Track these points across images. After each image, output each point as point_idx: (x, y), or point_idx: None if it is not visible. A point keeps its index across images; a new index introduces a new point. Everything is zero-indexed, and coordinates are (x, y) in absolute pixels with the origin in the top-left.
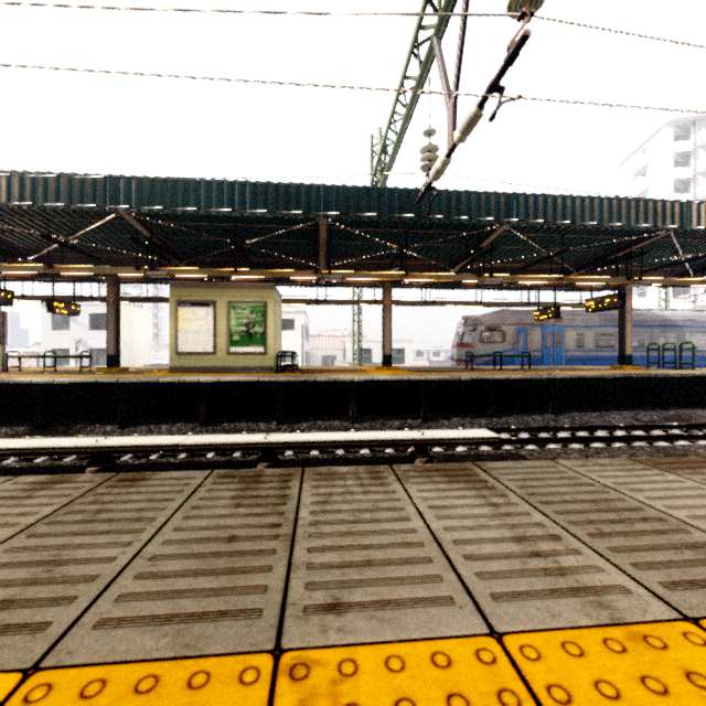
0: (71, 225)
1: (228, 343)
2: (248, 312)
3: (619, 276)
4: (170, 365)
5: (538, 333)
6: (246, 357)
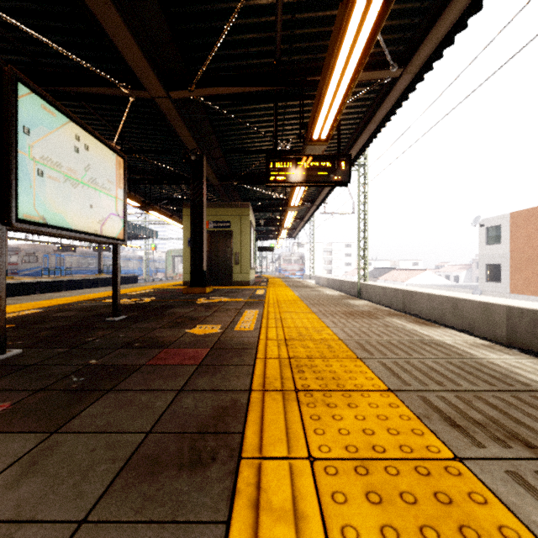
0: None
1: None
2: None
3: None
4: None
5: (54, 258)
6: None
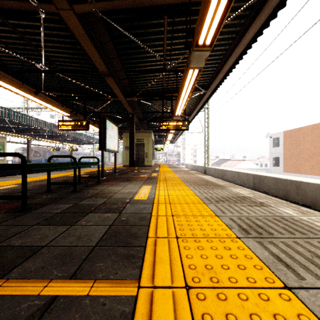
0: None
1: None
2: None
3: (71, 143)
4: None
5: (48, 154)
6: None
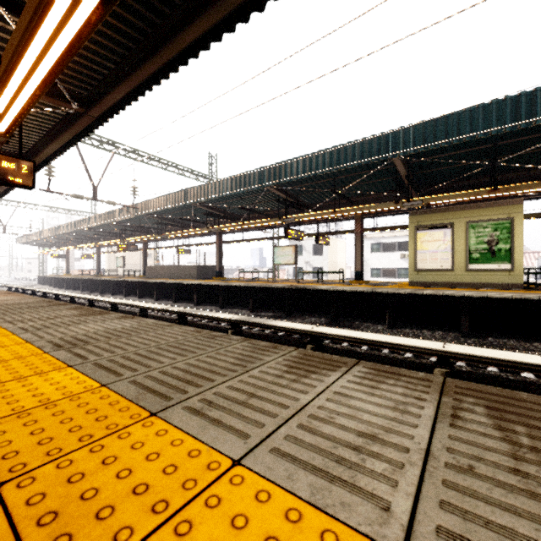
0: (344, 180)
1: (467, 260)
2: (490, 230)
3: None
4: (409, 280)
5: None
6: (487, 274)
